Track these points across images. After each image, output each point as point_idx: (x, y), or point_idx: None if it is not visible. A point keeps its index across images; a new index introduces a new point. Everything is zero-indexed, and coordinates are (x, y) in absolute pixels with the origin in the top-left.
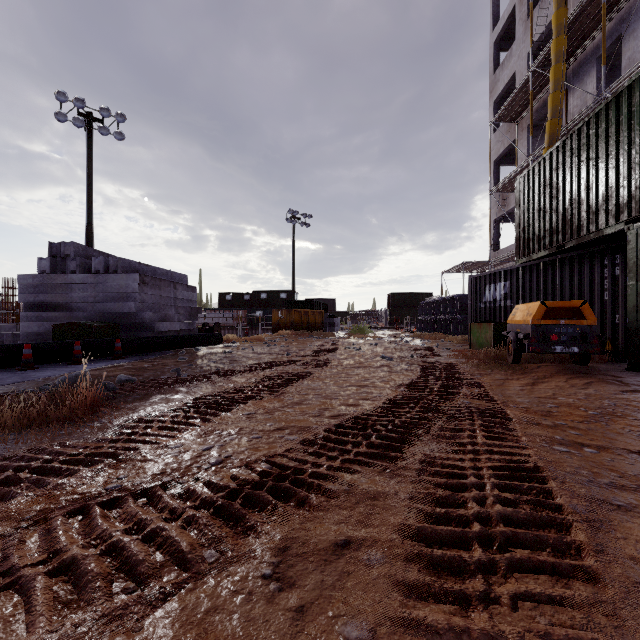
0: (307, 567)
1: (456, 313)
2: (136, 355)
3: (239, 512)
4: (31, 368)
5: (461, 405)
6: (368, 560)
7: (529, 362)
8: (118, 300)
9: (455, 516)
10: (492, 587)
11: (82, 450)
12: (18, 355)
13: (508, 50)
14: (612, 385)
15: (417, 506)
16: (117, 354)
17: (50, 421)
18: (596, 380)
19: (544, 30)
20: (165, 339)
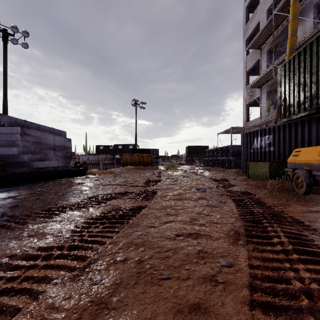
0: None
1: (229, 156)
2: (10, 186)
3: None
4: None
5: None
6: None
7: (314, 193)
8: (5, 146)
9: None
10: None
11: None
12: None
13: (253, 12)
14: None
15: None
16: None
17: None
18: None
19: None
20: (38, 173)
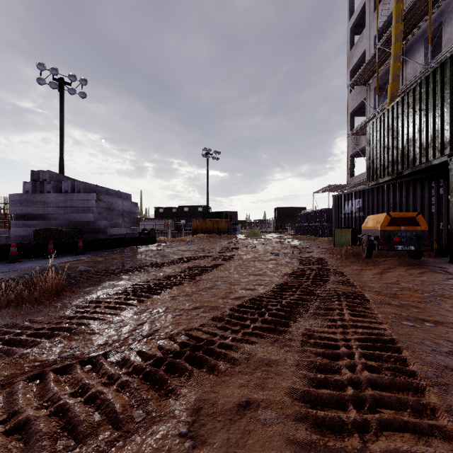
0: (216, 426)
1: (323, 221)
2: (94, 252)
3: (163, 377)
4: (16, 261)
5: (330, 289)
6: (265, 419)
7: (378, 257)
8: (81, 212)
9: (332, 381)
10: (367, 445)
11: (46, 325)
12: (7, 252)
13: (360, 34)
14: (440, 274)
15: (302, 372)
16: (79, 251)
17: (24, 302)
18: (428, 270)
19: (386, 19)
20: (115, 240)
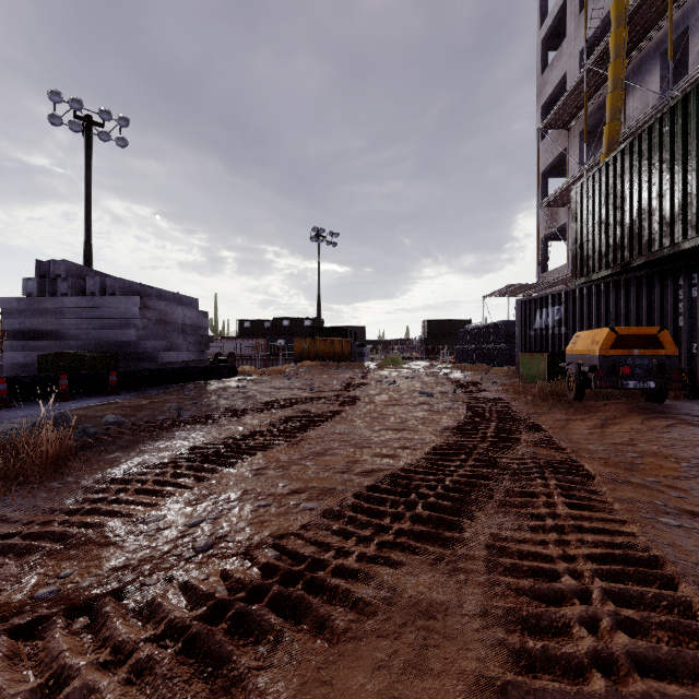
0: None
1: (501, 342)
2: (135, 390)
3: (222, 649)
4: (5, 406)
5: (525, 456)
6: None
7: (593, 399)
8: (116, 327)
9: (559, 656)
10: None
11: (23, 527)
12: None
13: (557, 49)
14: None
15: (497, 636)
16: (112, 389)
17: None
18: (679, 422)
19: (600, 24)
20: (170, 371)
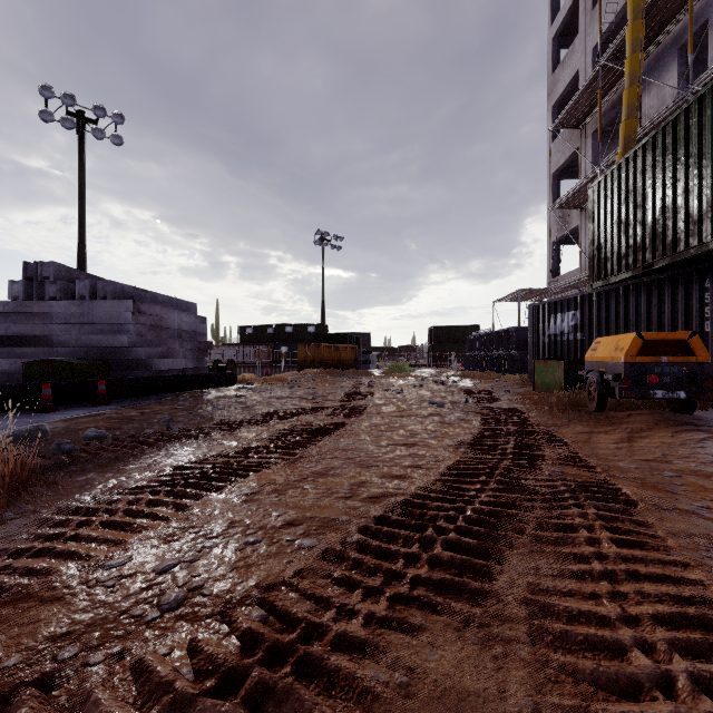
0: None
1: (512, 348)
2: (127, 400)
3: None
4: None
5: (553, 477)
6: None
7: (616, 409)
8: (108, 332)
9: None
10: None
11: None
12: None
13: (569, 47)
14: None
15: None
16: (100, 399)
17: None
18: None
19: (614, 19)
20: (164, 380)
